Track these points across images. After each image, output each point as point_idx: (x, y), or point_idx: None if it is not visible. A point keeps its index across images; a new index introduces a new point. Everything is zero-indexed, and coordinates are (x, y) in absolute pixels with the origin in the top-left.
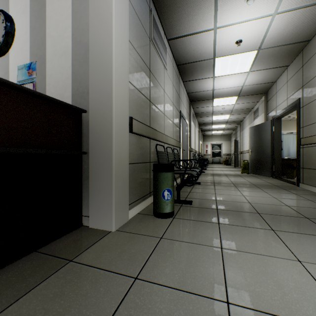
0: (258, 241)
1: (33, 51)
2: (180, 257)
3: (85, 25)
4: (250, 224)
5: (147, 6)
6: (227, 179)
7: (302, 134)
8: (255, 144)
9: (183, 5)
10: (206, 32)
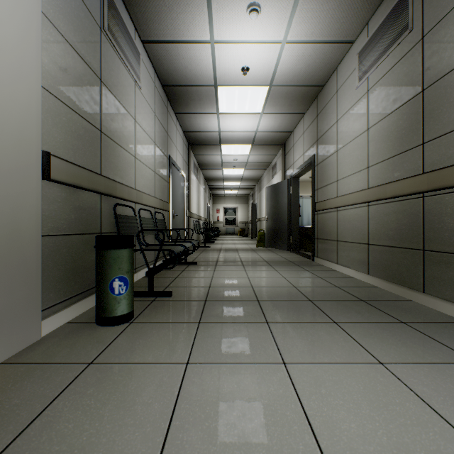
0: (243, 343)
1: None
2: (109, 395)
3: None
4: (242, 318)
5: None
6: (236, 256)
7: (317, 197)
8: (271, 209)
9: None
10: (201, 44)
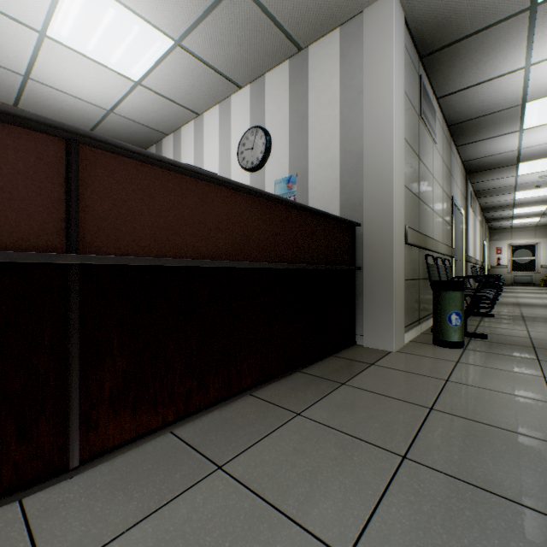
0: None
1: (292, 164)
2: (489, 376)
3: (356, 134)
4: None
5: (416, 75)
6: None
7: None
8: None
9: (470, 55)
10: (509, 74)
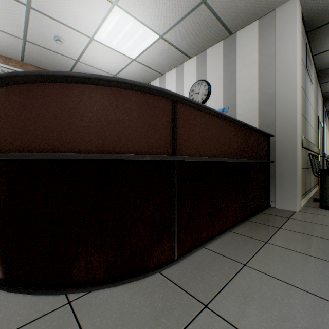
0: None
1: (225, 101)
2: None
3: (270, 82)
4: None
5: (304, 43)
6: None
7: None
8: None
9: None
10: None
